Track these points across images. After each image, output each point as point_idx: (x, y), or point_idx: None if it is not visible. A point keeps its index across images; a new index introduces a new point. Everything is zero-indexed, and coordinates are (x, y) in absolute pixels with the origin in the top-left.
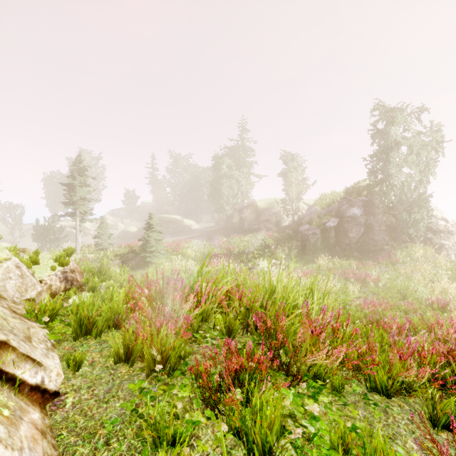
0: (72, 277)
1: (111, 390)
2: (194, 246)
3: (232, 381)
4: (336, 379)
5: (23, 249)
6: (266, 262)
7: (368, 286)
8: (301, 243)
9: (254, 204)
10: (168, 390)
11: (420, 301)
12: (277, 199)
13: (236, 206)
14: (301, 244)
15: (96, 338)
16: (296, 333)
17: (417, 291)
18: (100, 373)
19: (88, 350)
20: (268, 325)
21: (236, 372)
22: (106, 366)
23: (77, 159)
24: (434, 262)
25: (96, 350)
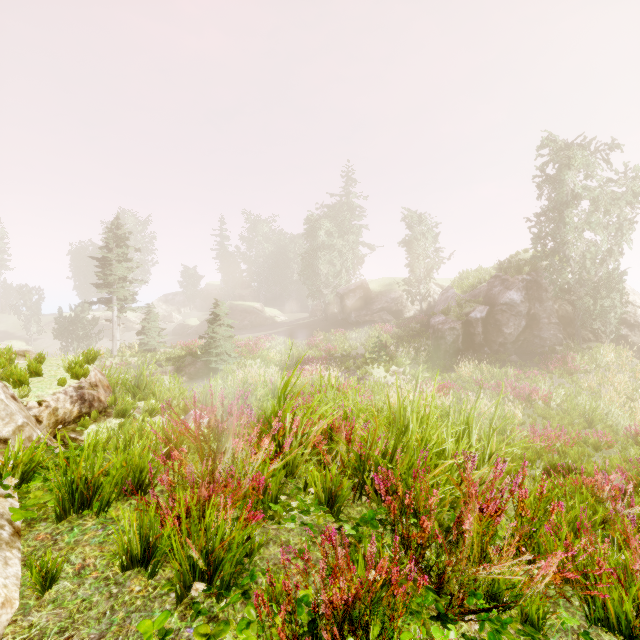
0: (91, 395)
1: (104, 636)
2: (278, 346)
3: (339, 626)
4: (532, 604)
5: (24, 351)
6: (382, 370)
7: (535, 407)
8: (432, 342)
9: (364, 286)
10: (215, 635)
11: (615, 429)
12: (397, 279)
13: (339, 289)
14: (432, 343)
15: (100, 514)
16: (443, 499)
17: (609, 415)
18: (90, 595)
19: (79, 542)
20: (400, 493)
21: (346, 609)
22: (105, 577)
23: (114, 223)
24: (632, 371)
25: (94, 541)
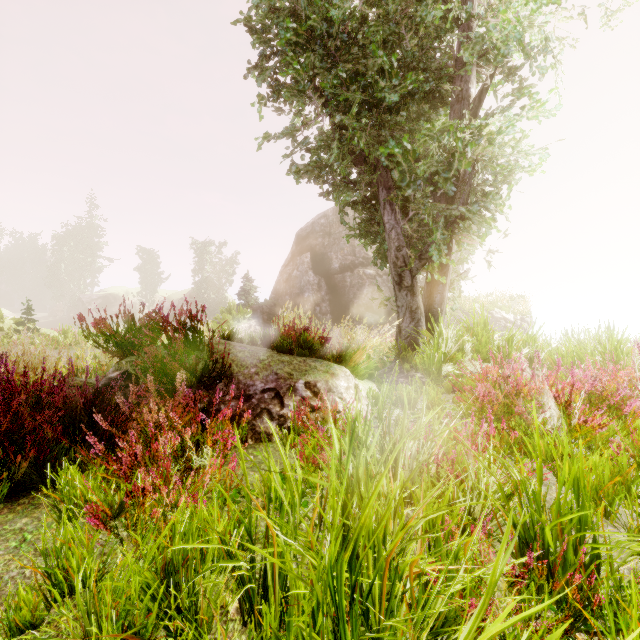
0: None
1: None
2: None
3: None
4: None
5: None
6: None
7: None
8: None
9: (104, 294)
10: None
11: None
12: (134, 290)
13: (82, 295)
14: None
15: None
16: None
17: None
18: None
19: None
20: None
21: None
22: None
23: None
24: None
25: None
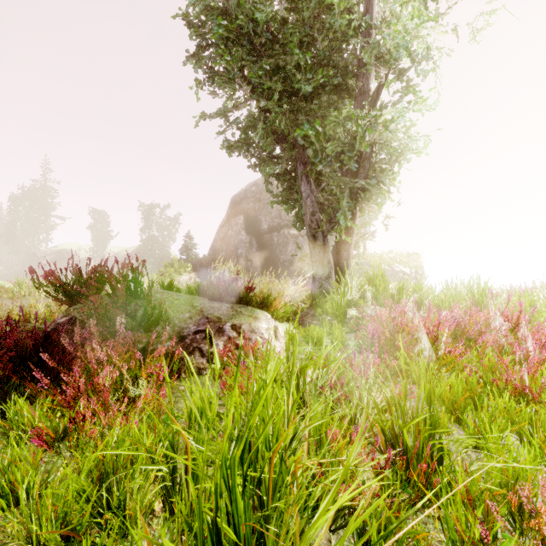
0: None
1: None
2: None
3: None
4: None
5: None
6: None
7: None
8: None
9: (58, 249)
10: None
11: None
12: (85, 247)
13: (37, 250)
14: None
15: None
16: None
17: None
18: None
19: None
20: None
21: None
22: None
23: None
24: None
25: None
